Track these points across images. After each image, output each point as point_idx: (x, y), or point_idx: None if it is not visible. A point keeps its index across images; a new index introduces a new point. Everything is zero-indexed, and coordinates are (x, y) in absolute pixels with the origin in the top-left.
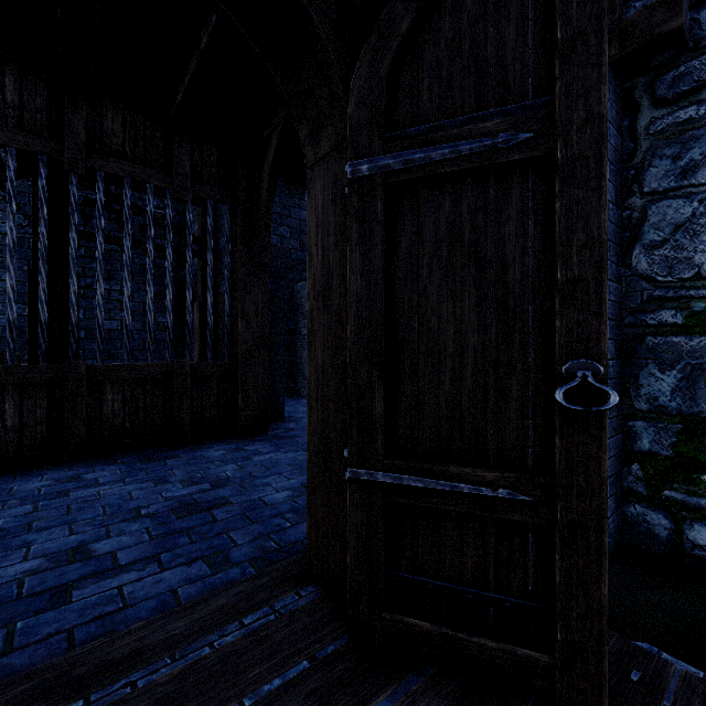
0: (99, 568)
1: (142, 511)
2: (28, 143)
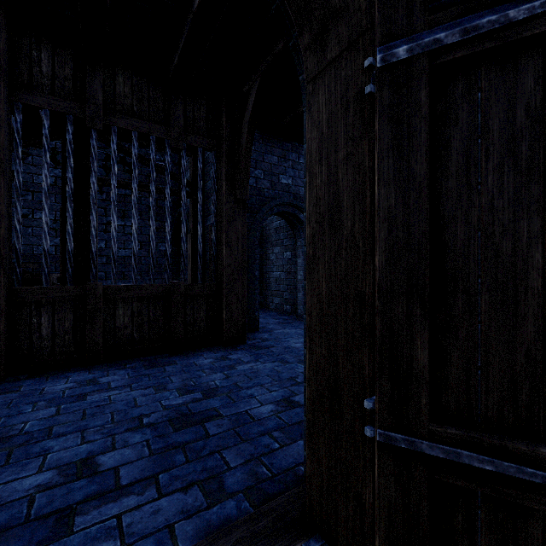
0: (102, 488)
1: (144, 420)
2: (58, 106)
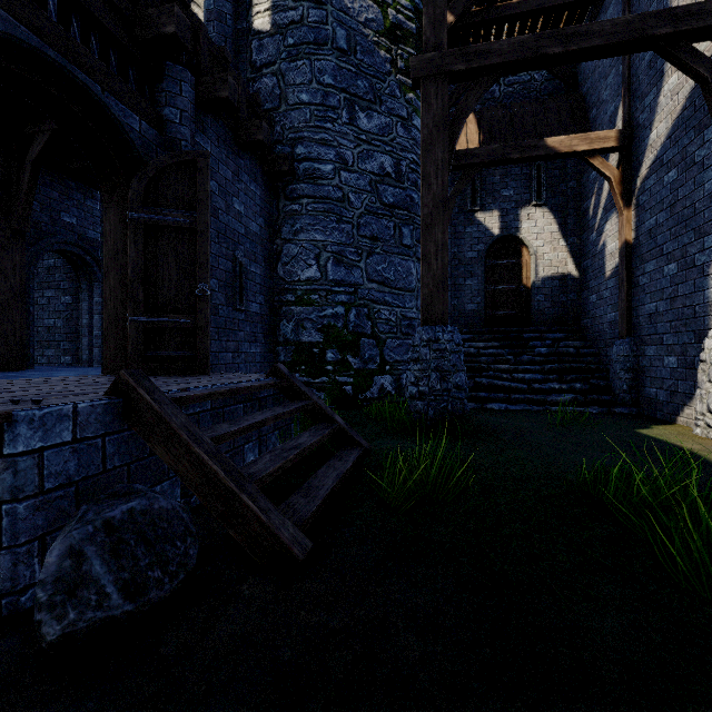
0: None
1: None
2: None
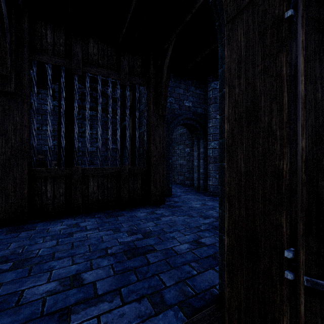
0: (86, 295)
1: (108, 251)
2: (56, 61)
